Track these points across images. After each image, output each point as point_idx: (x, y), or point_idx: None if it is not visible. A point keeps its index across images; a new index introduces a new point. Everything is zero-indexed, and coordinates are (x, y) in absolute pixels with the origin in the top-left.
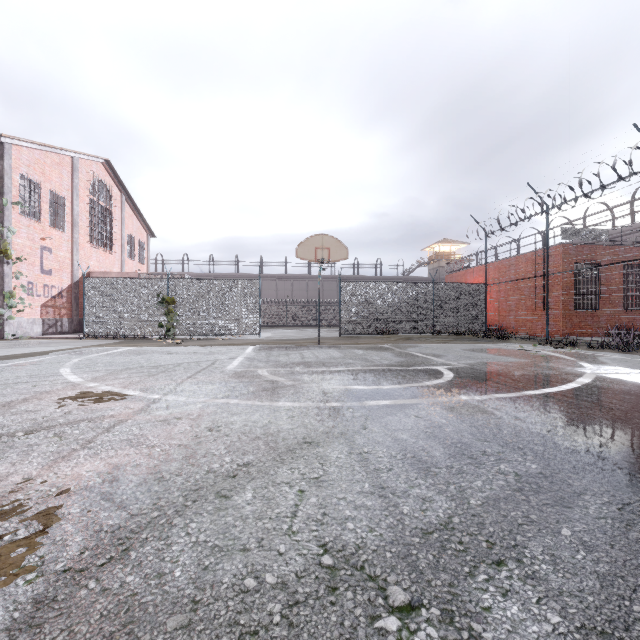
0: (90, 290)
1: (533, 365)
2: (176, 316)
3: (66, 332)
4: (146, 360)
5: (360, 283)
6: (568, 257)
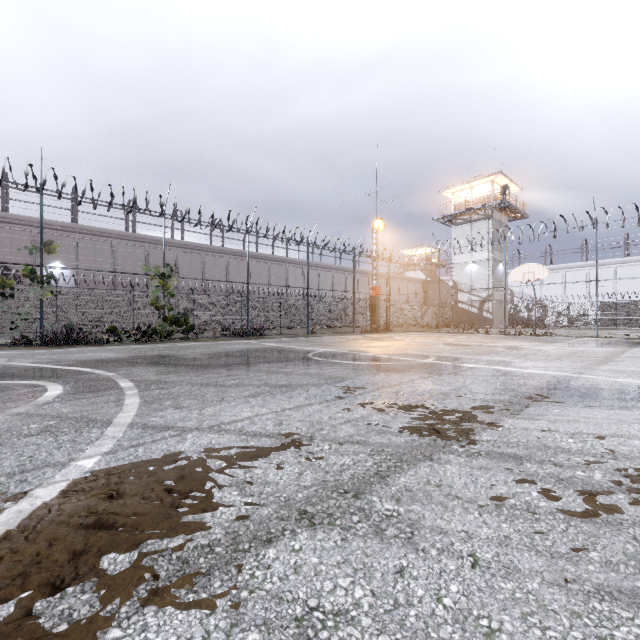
0: None
1: None
2: None
3: None
4: None
5: None
6: None
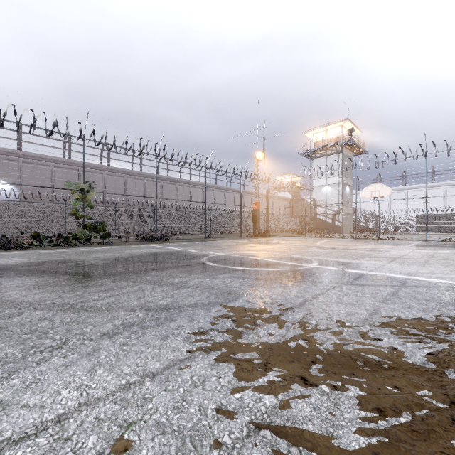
0: None
1: None
2: None
3: None
4: None
5: None
6: None
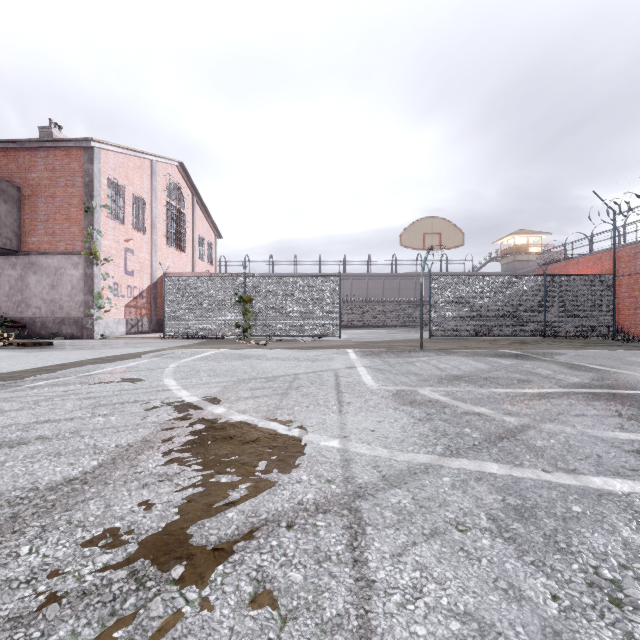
0: (170, 290)
1: None
2: (253, 316)
3: (146, 332)
4: (251, 368)
5: (453, 277)
6: None
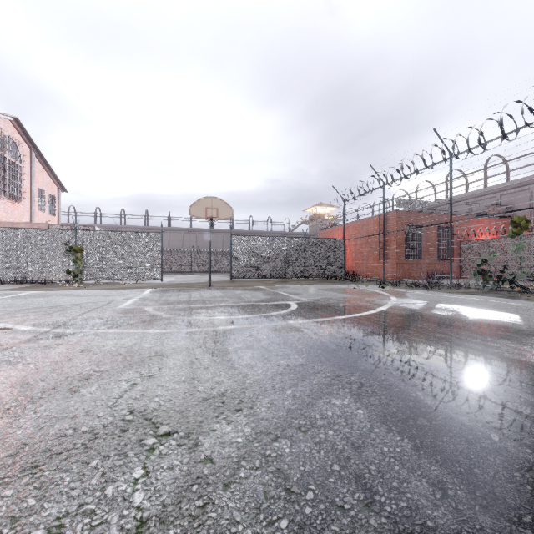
0: None
1: (358, 299)
2: (83, 263)
3: None
4: (47, 302)
5: (248, 237)
6: (401, 220)
